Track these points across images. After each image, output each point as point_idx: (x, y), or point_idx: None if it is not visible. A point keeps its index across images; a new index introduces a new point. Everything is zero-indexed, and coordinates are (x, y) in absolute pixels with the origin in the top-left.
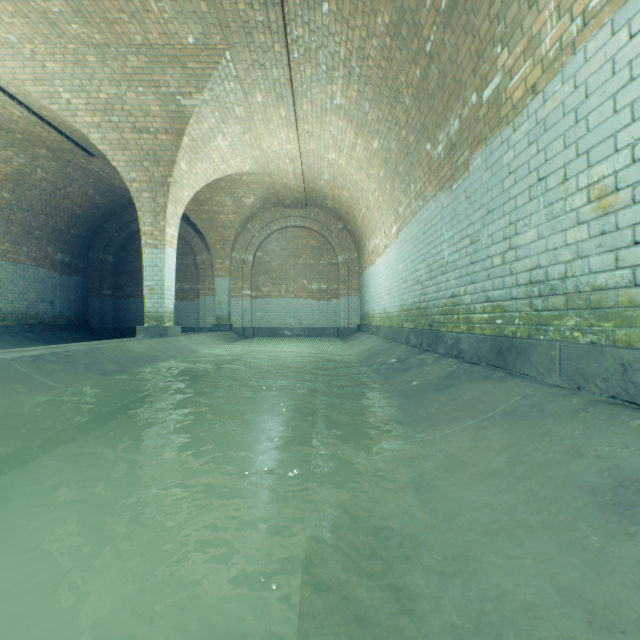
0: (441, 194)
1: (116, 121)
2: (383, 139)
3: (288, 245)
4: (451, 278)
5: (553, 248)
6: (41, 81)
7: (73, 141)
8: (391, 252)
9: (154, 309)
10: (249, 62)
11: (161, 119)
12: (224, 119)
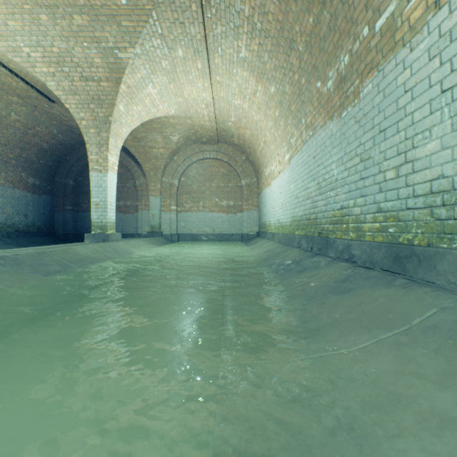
0: (330, 122)
1: (67, 71)
2: (279, 84)
3: (204, 172)
4: (340, 193)
5: None
6: (5, 37)
7: (37, 90)
8: (284, 175)
9: (99, 220)
10: (171, 20)
11: (103, 69)
12: (153, 71)
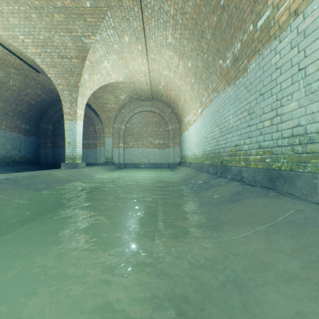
0: (228, 88)
1: (49, 52)
2: (194, 61)
3: (143, 120)
4: (235, 135)
5: (311, 112)
6: (7, 29)
7: (28, 64)
8: (198, 123)
9: (71, 153)
10: (120, 17)
11: (73, 50)
12: (108, 51)
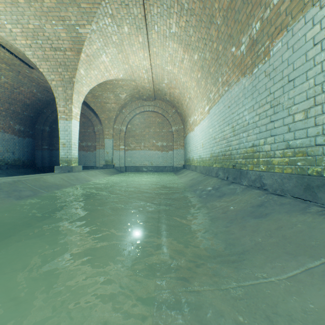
0: (243, 78)
1: (40, 43)
2: (201, 52)
3: (145, 121)
4: (252, 134)
5: None
6: None
7: (19, 59)
8: (204, 122)
9: (65, 156)
10: (119, 3)
11: (67, 42)
12: (106, 43)
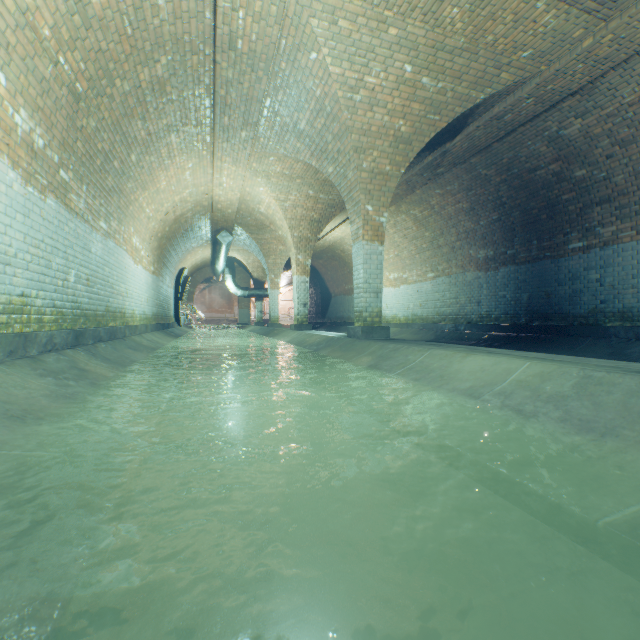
0: None
1: None
2: None
3: None
4: None
5: None
6: None
7: None
8: None
9: None
10: None
11: None
12: None
